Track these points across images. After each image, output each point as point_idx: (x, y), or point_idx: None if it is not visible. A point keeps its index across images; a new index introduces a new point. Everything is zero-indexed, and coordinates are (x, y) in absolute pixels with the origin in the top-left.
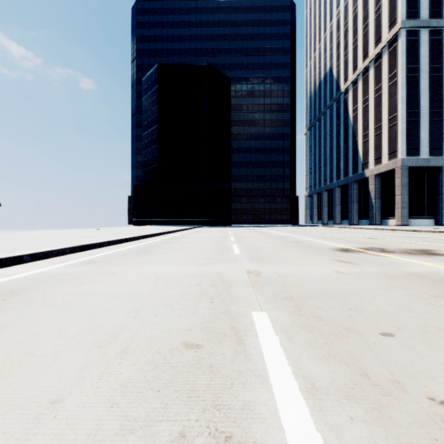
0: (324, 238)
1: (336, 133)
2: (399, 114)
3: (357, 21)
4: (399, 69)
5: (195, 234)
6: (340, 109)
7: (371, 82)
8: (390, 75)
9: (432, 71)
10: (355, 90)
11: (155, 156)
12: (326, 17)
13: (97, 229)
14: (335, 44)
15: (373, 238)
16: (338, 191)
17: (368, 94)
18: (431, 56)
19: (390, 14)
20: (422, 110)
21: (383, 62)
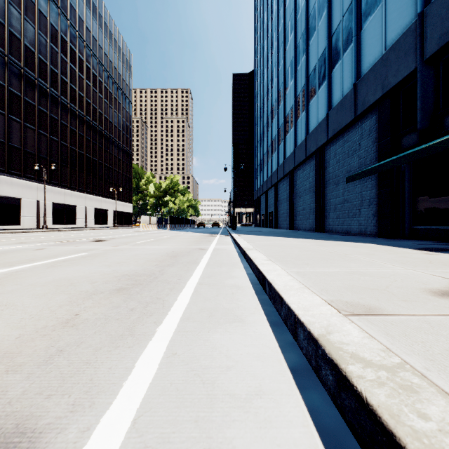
0: None
1: None
2: None
3: None
4: None
5: None
6: None
7: None
8: None
9: None
10: None
11: None
12: None
13: None
14: None
15: None
16: None
17: None
18: None
19: None
20: None
21: None
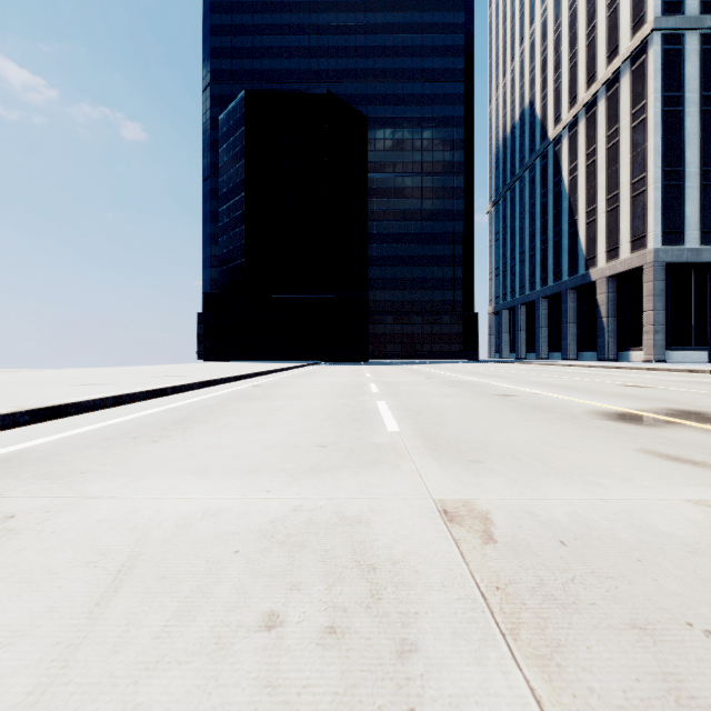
0: (548, 386)
1: (541, 209)
2: (651, 174)
3: (577, 23)
4: (651, 99)
5: (304, 377)
6: (548, 170)
7: (601, 122)
8: (634, 111)
9: (705, 102)
10: (573, 137)
11: (241, 245)
12: (523, 19)
13: (130, 369)
14: (539, 62)
15: (643, 387)
16: (543, 304)
17: (596, 142)
18: (703, 77)
19: (634, 7)
20: (689, 168)
21: (621, 88)
